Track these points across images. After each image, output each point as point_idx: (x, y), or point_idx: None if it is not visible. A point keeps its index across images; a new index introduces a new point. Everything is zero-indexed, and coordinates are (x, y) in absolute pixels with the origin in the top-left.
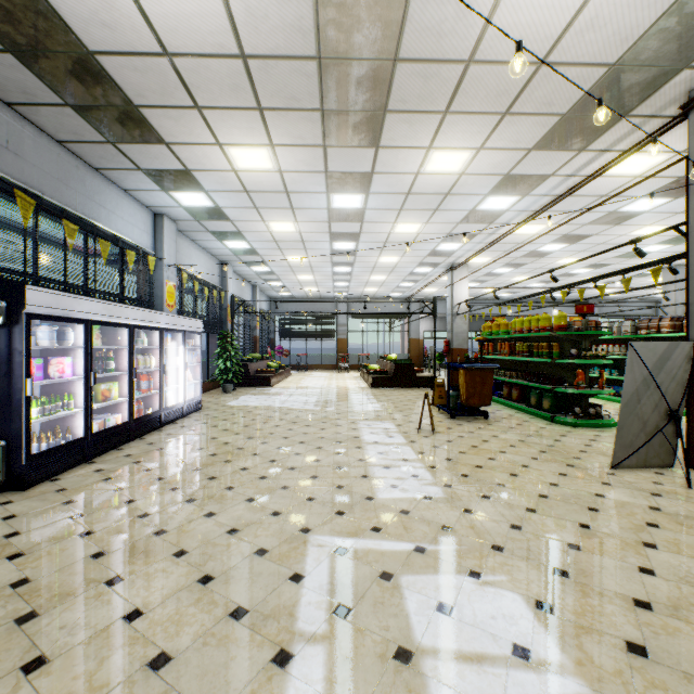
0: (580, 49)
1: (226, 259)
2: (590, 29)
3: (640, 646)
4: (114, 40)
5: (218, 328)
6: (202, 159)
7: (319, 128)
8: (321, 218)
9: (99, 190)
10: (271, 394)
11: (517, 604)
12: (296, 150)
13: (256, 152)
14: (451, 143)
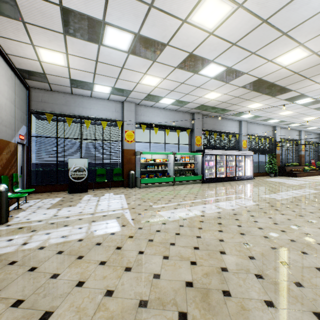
0: None
1: (274, 125)
2: None
3: (262, 208)
4: (215, 104)
5: (270, 152)
6: (242, 110)
7: (267, 96)
8: (299, 107)
9: (222, 122)
10: (289, 179)
11: (253, 203)
12: (265, 100)
13: (254, 104)
14: None
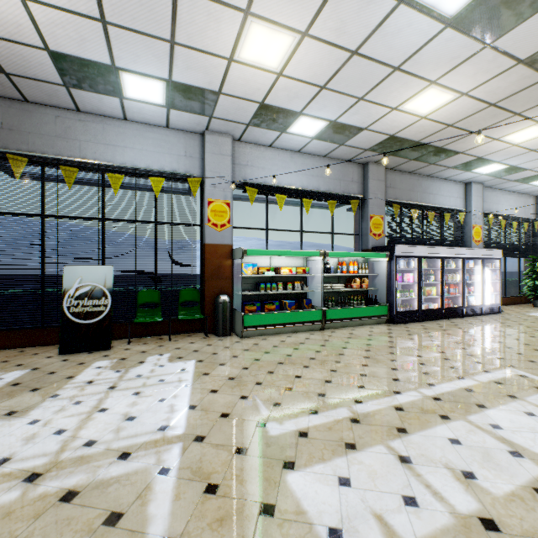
0: None
1: None
2: None
3: None
4: (425, 134)
5: (530, 252)
6: (486, 150)
7: None
8: None
9: (428, 186)
10: None
11: None
12: None
13: (527, 131)
14: None
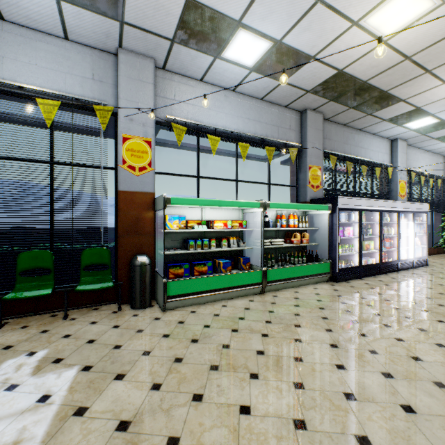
0: None
1: None
2: None
3: None
4: (377, 70)
5: (441, 207)
6: (429, 98)
7: None
8: None
9: (360, 140)
10: None
11: None
12: None
13: None
14: None
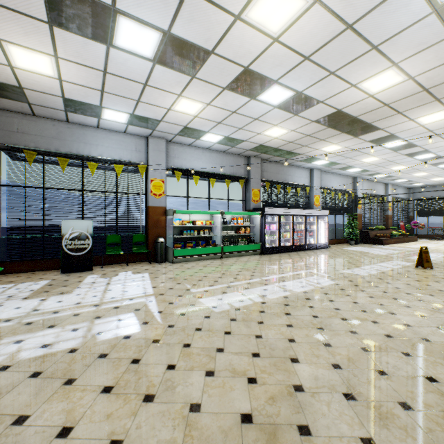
0: (439, 80)
1: (354, 176)
2: (432, 78)
3: (343, 289)
4: (279, 145)
5: (349, 212)
6: (314, 154)
7: (347, 135)
8: (388, 152)
9: (288, 170)
10: (374, 247)
11: (332, 283)
12: (345, 141)
13: (331, 147)
14: (422, 114)
